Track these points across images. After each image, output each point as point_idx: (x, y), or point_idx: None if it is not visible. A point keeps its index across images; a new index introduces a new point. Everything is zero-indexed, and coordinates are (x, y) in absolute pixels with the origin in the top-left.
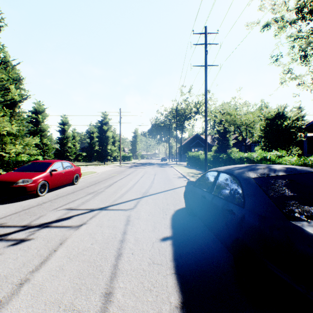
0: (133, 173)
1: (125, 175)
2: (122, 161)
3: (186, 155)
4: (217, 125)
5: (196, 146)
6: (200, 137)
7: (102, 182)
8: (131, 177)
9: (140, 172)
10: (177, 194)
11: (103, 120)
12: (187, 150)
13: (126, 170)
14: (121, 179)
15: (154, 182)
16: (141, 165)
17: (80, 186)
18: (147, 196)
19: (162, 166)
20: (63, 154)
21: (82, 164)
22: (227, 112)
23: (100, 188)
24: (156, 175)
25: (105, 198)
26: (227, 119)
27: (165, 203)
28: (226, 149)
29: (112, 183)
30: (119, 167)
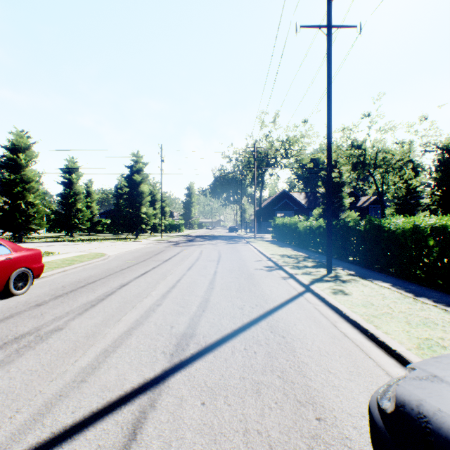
0: (176, 258)
1: (159, 263)
2: (167, 232)
3: (268, 223)
4: (323, 173)
5: (284, 209)
6: (290, 195)
7: (93, 284)
8: (169, 267)
9: (190, 254)
10: (288, 347)
11: (134, 165)
12: (269, 215)
13: (166, 251)
14: (142, 275)
15: (215, 284)
16: (196, 238)
17: (21, 303)
18: (186, 368)
19: (230, 241)
20: (68, 222)
21: (101, 237)
22: (352, 144)
23: (68, 310)
24: (220, 262)
25: (19, 389)
26: (349, 156)
27: (257, 448)
28: (337, 213)
29: (112, 290)
30: (155, 244)
